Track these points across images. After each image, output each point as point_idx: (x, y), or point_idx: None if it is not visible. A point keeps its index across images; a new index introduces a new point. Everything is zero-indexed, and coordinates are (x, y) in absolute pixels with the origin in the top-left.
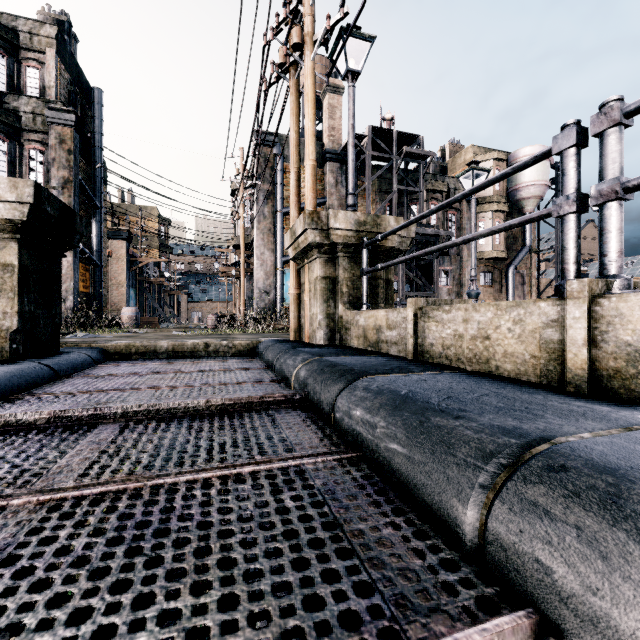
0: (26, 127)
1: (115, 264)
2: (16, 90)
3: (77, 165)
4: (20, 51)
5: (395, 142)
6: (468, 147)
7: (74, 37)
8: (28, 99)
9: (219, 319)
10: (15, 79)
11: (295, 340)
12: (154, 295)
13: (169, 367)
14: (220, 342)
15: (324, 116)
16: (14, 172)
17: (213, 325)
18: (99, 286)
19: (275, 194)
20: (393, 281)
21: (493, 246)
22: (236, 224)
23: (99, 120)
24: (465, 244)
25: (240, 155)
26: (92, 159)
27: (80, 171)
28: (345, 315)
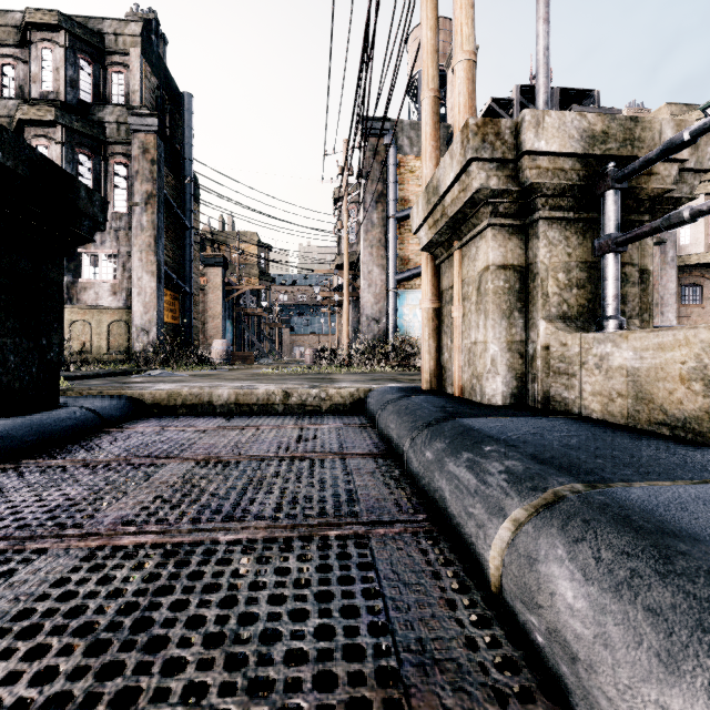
0: (110, 139)
1: (211, 293)
2: (102, 100)
3: (161, 177)
4: (106, 56)
5: (555, 104)
6: (661, 107)
7: (163, 38)
8: (113, 108)
9: (319, 354)
10: (101, 88)
11: (431, 390)
12: (253, 328)
13: (209, 440)
14: (307, 390)
15: (449, 90)
16: (99, 191)
17: (312, 361)
18: (189, 317)
19: (386, 195)
20: (651, 271)
21: (705, 246)
22: (339, 240)
23: (189, 129)
24: (658, 246)
25: (343, 149)
26: (182, 174)
27: (168, 187)
28: (556, 344)
